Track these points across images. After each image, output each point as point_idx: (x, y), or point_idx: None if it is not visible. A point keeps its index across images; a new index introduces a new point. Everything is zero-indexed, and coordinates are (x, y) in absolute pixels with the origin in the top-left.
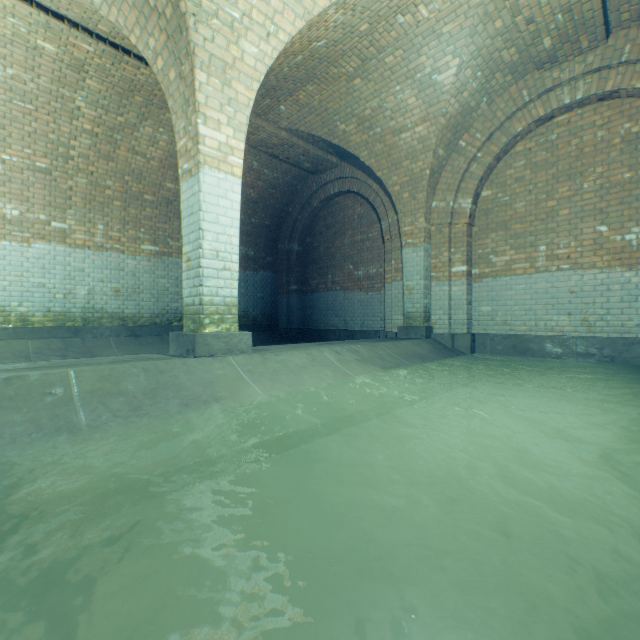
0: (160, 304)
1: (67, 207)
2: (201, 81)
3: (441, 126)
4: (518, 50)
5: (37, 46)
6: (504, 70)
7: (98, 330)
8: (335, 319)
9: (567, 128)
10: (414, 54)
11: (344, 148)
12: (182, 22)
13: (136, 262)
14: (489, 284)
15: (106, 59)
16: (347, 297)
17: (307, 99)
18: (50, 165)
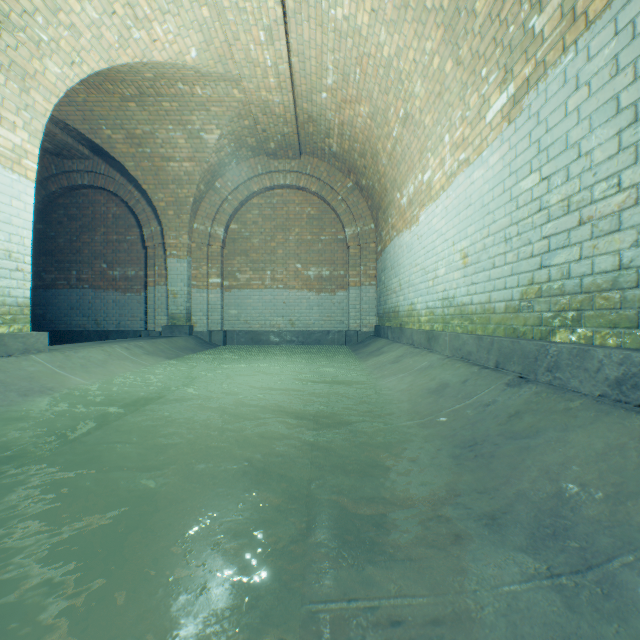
0: None
1: None
2: None
3: (205, 169)
4: (257, 141)
5: None
6: (248, 148)
7: None
8: (83, 319)
9: (282, 199)
10: (188, 111)
11: (108, 151)
12: None
13: None
14: (236, 294)
15: None
16: (100, 296)
17: (70, 92)
18: None
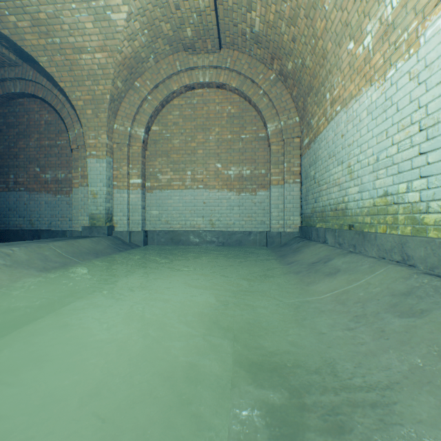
0: None
1: None
2: None
3: (118, 61)
4: (173, 28)
5: None
6: (165, 39)
7: None
8: (19, 219)
9: (202, 98)
10: None
11: (19, 44)
12: None
13: None
14: (158, 194)
15: None
16: (33, 198)
17: None
18: None
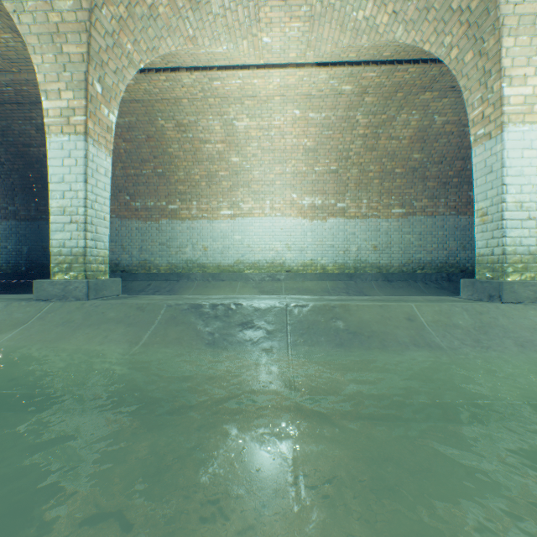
0: (405, 255)
1: (345, 192)
2: (506, 47)
3: None
4: None
5: (340, 91)
6: None
7: (363, 276)
8: None
9: None
10: None
11: None
12: (490, 4)
13: (387, 223)
14: None
15: (382, 76)
16: None
17: None
18: (337, 166)
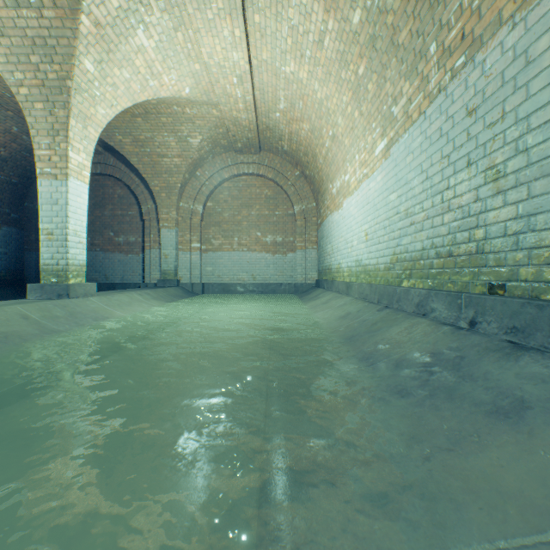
0: None
1: None
2: (73, 125)
3: (189, 163)
4: (228, 142)
5: None
6: (221, 147)
7: None
8: (95, 274)
9: (246, 183)
10: (179, 124)
11: (119, 150)
12: (65, 89)
13: None
14: (212, 255)
15: None
16: (108, 257)
17: None
18: None
